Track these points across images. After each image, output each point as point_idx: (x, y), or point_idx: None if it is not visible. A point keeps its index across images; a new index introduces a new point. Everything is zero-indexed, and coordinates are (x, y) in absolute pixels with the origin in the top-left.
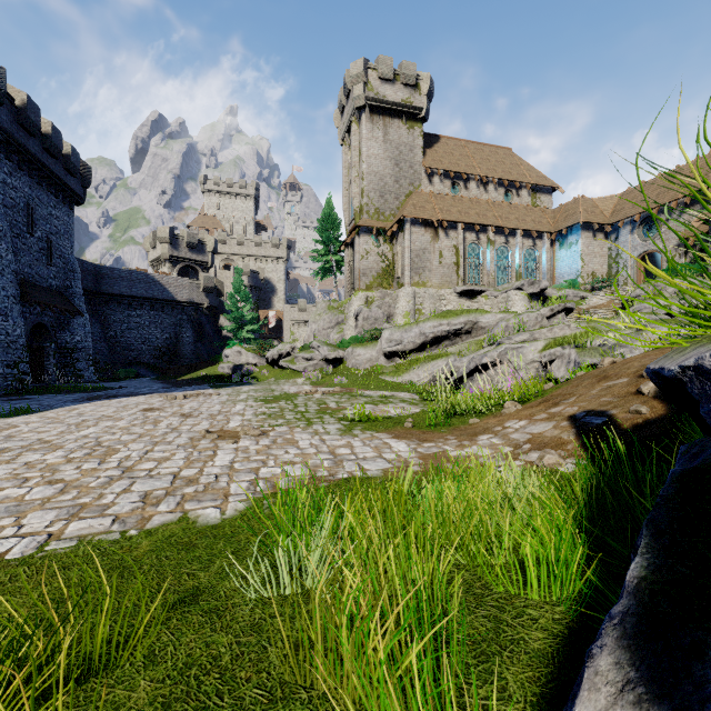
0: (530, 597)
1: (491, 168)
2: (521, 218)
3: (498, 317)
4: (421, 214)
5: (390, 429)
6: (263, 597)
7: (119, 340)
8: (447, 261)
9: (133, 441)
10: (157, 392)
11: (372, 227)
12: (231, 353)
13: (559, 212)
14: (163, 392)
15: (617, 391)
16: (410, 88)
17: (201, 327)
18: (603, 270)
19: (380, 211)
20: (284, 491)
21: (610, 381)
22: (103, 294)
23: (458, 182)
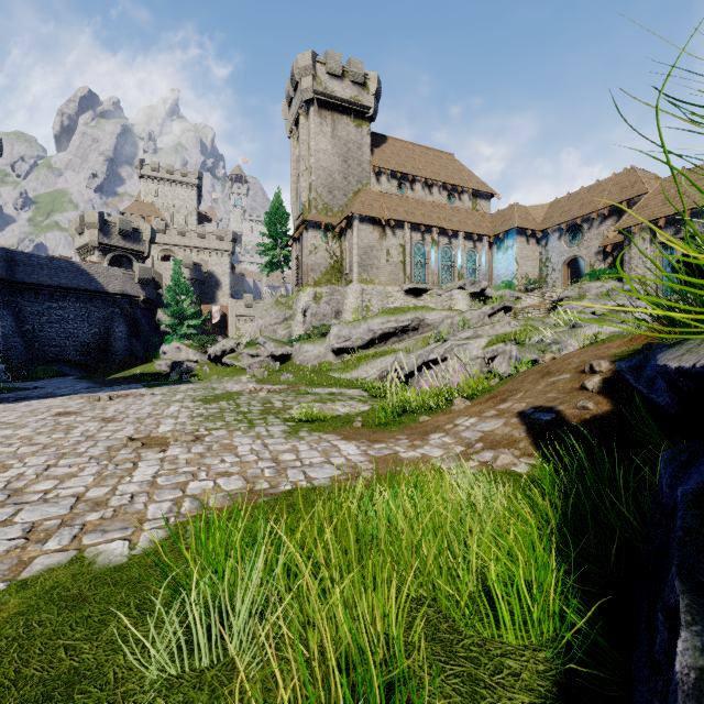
0: (507, 640)
1: (435, 171)
2: (463, 221)
3: (443, 314)
4: (369, 212)
5: (339, 429)
6: (170, 675)
7: (37, 335)
8: (394, 259)
9: (33, 454)
10: (78, 393)
11: (321, 222)
12: (169, 350)
13: (497, 217)
14: (86, 393)
15: (561, 387)
16: (358, 86)
17: (136, 321)
18: (535, 273)
19: (328, 207)
20: (215, 511)
21: (553, 377)
22: (18, 283)
23: (404, 183)
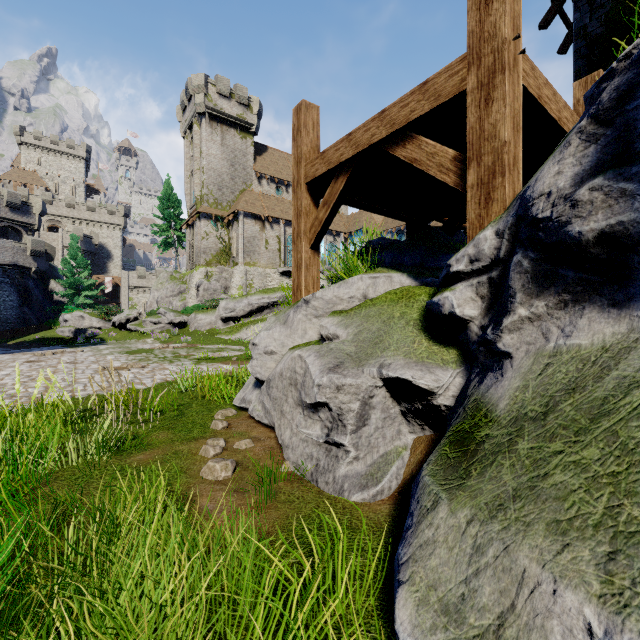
0: None
1: None
2: None
3: None
4: (252, 210)
5: (223, 361)
6: (178, 395)
7: None
8: (272, 248)
9: (54, 374)
10: (14, 352)
11: (212, 214)
12: (72, 318)
13: (351, 219)
14: (22, 352)
15: None
16: (243, 106)
17: (28, 291)
18: None
19: (218, 201)
20: (172, 381)
21: None
22: None
23: (281, 186)
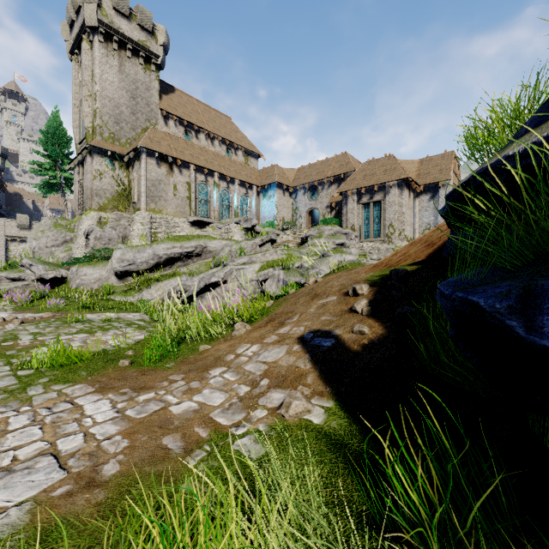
0: None
1: (217, 127)
2: (238, 171)
3: (223, 243)
4: (157, 149)
5: (96, 374)
6: None
7: None
8: (181, 194)
9: None
10: None
11: (107, 150)
12: None
13: (263, 173)
14: None
15: (332, 309)
16: (147, 32)
17: None
18: (289, 217)
19: (115, 137)
20: None
21: (322, 299)
22: None
23: (190, 131)
